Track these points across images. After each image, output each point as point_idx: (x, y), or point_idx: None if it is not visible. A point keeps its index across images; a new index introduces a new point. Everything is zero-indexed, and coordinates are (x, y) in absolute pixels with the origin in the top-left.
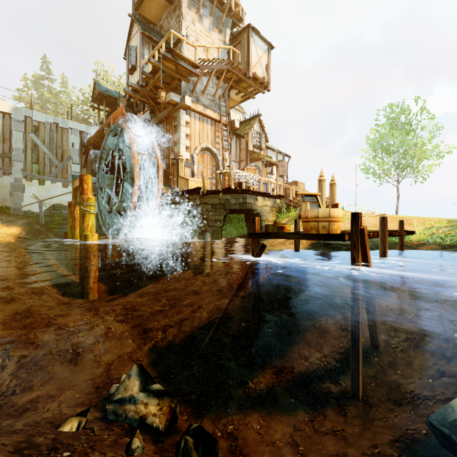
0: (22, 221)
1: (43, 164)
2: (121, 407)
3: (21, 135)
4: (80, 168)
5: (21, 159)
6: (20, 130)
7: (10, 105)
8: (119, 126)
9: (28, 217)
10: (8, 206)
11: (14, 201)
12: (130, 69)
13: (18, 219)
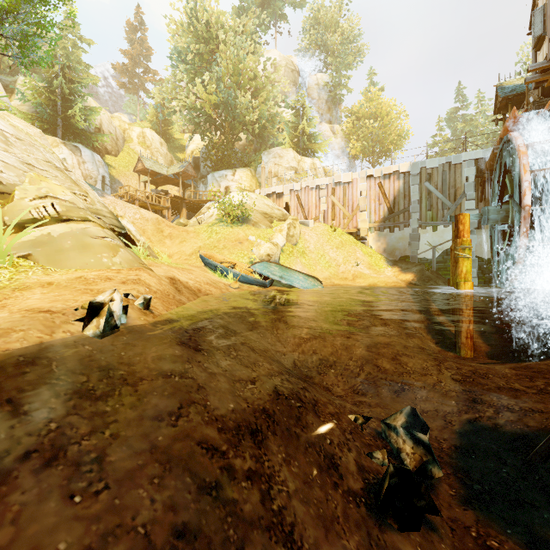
0: (415, 268)
1: (435, 210)
2: (388, 430)
3: (417, 187)
4: (475, 204)
5: (417, 210)
6: (416, 183)
7: (408, 164)
8: (507, 138)
9: (421, 264)
10: (408, 255)
11: (412, 249)
12: (534, 45)
13: (412, 266)
